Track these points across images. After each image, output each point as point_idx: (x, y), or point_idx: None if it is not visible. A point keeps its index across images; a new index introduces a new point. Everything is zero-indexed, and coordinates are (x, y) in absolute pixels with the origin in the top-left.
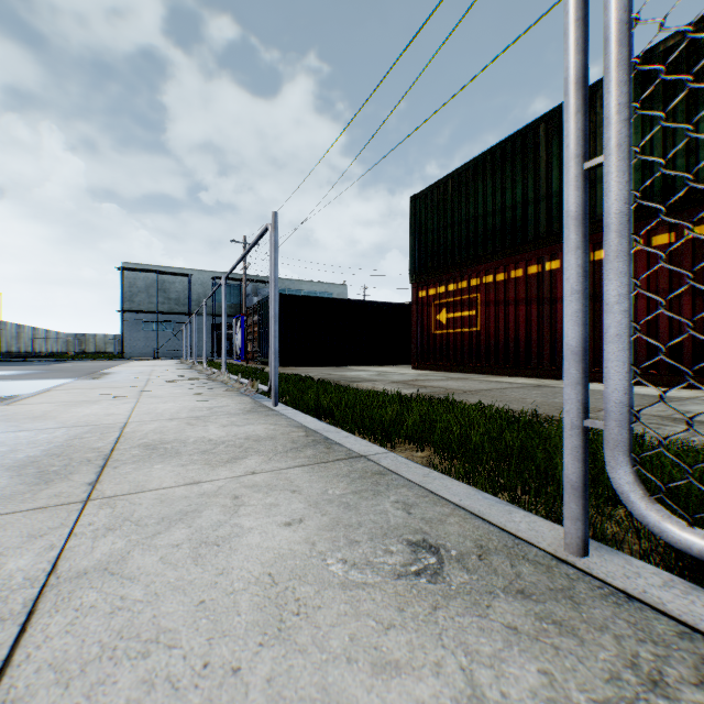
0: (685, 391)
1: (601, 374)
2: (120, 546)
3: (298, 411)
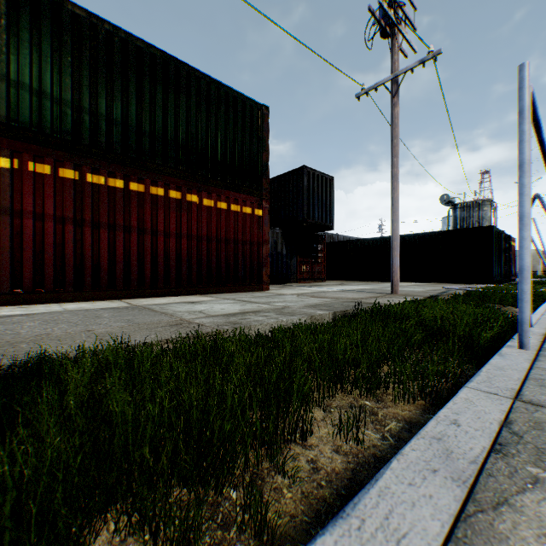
0: (99, 302)
1: (4, 296)
2: None
3: None
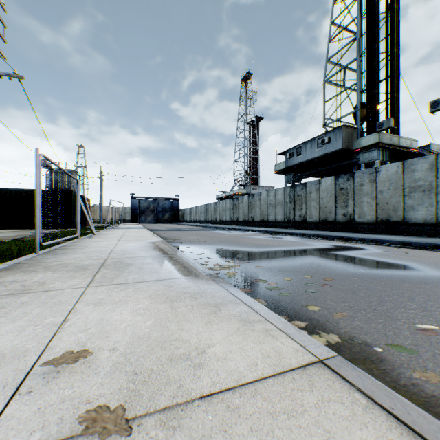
0: None
1: None
2: (101, 255)
3: None
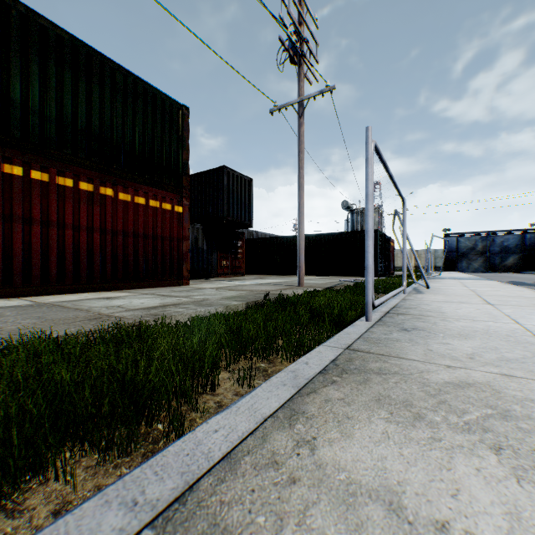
0: None
1: None
2: None
3: (100, 494)
